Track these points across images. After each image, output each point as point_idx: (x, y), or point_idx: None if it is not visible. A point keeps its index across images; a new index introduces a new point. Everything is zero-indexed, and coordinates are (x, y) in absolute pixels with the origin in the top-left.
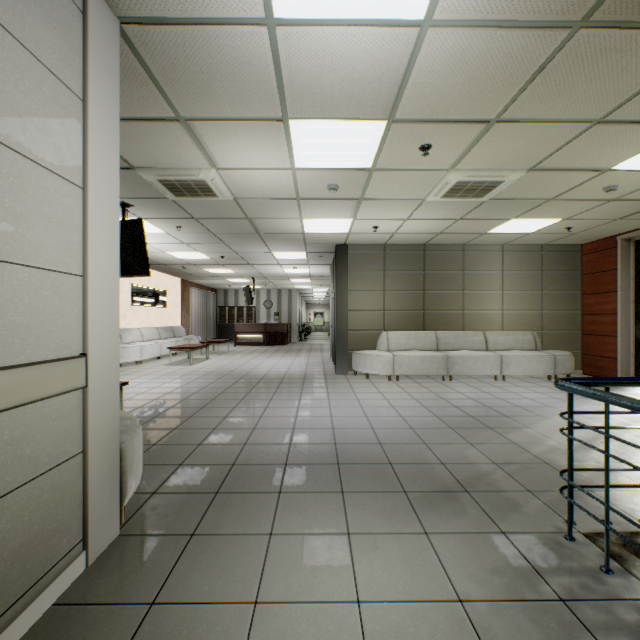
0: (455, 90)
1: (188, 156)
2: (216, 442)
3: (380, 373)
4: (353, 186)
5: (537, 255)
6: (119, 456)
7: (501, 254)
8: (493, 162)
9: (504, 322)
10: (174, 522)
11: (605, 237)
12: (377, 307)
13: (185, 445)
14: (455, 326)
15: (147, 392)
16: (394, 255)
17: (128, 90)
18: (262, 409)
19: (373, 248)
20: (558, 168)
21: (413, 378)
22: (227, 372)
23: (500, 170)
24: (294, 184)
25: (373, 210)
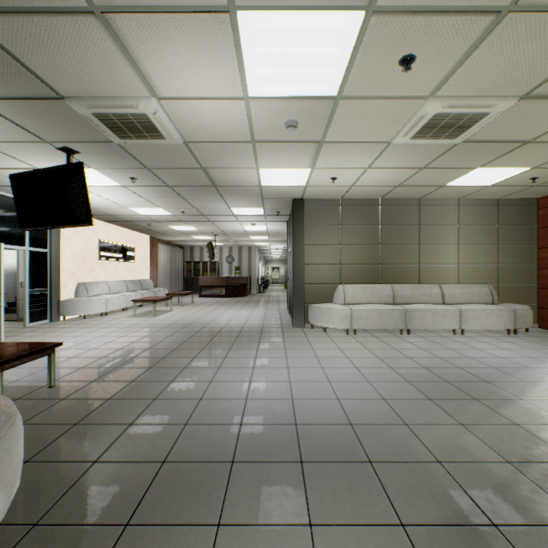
0: None
1: (120, 78)
2: (151, 421)
3: (337, 327)
4: (314, 123)
5: (493, 209)
6: None
7: (457, 208)
8: (483, 85)
9: (460, 276)
10: None
11: None
12: (333, 261)
13: (112, 426)
14: (411, 279)
15: (98, 348)
16: (350, 209)
17: None
18: (214, 370)
19: (329, 202)
20: None
21: (370, 332)
22: (186, 324)
23: (487, 98)
24: (248, 121)
25: (333, 157)
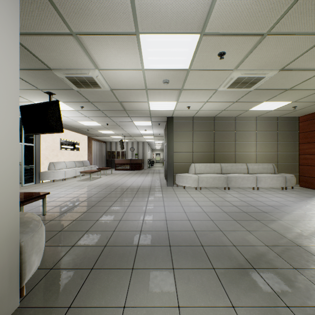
0: (245, 9)
1: (81, 61)
2: (97, 229)
3: (191, 186)
4: (177, 81)
5: (275, 122)
6: (18, 252)
7: (255, 122)
8: (260, 64)
9: (257, 158)
10: (59, 295)
11: (312, 112)
12: (189, 150)
13: (78, 231)
14: (231, 160)
15: (64, 196)
16: (198, 122)
17: (36, 10)
18: (126, 207)
19: (187, 119)
20: (298, 68)
21: (208, 188)
22: (109, 185)
23: (263, 70)
24: (144, 80)
25: (188, 96)
